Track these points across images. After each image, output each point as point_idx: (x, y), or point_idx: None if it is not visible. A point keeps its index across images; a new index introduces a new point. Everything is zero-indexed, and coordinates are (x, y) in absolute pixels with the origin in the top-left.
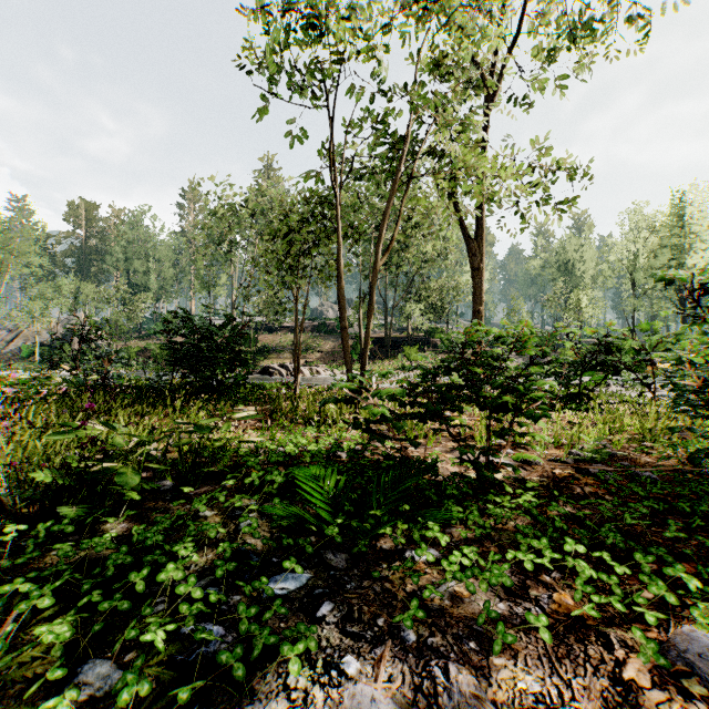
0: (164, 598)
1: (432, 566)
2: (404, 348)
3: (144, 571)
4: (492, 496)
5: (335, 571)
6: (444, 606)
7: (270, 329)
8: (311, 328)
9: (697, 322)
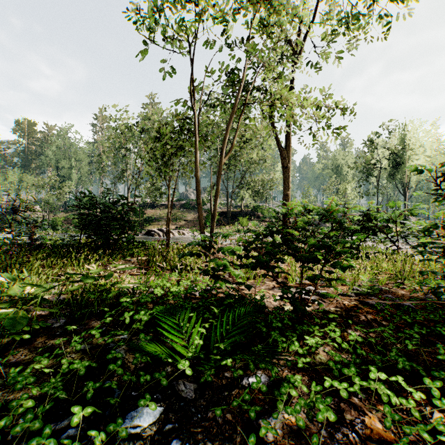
0: (24, 444)
1: (264, 392)
2: (239, 218)
3: (3, 421)
4: (306, 327)
5: (184, 401)
6: (277, 436)
7: (153, 206)
8: (180, 205)
9: (438, 200)
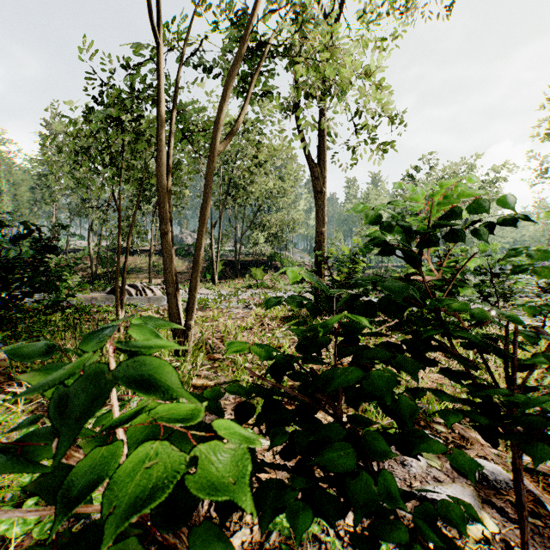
0: None
1: None
2: (251, 269)
3: None
4: None
5: None
6: None
7: (132, 252)
8: None
9: None
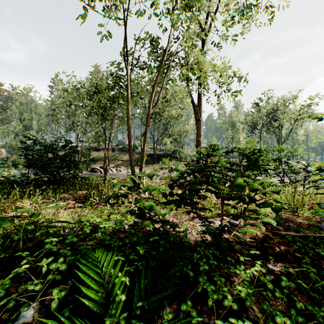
0: None
1: None
2: (163, 159)
3: None
4: (233, 269)
5: None
6: None
7: (97, 149)
8: (118, 149)
9: None
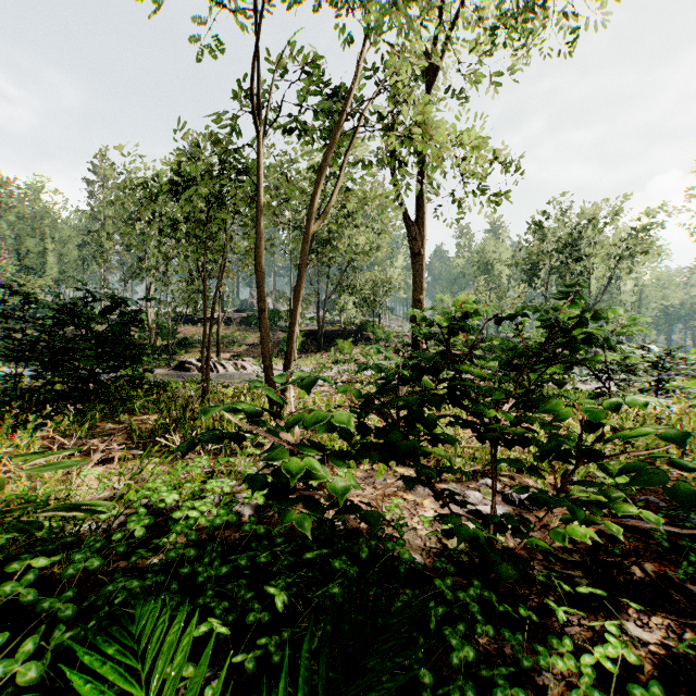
0: None
1: None
2: (338, 341)
3: None
4: (546, 656)
5: None
6: None
7: (194, 320)
8: (240, 320)
9: None
